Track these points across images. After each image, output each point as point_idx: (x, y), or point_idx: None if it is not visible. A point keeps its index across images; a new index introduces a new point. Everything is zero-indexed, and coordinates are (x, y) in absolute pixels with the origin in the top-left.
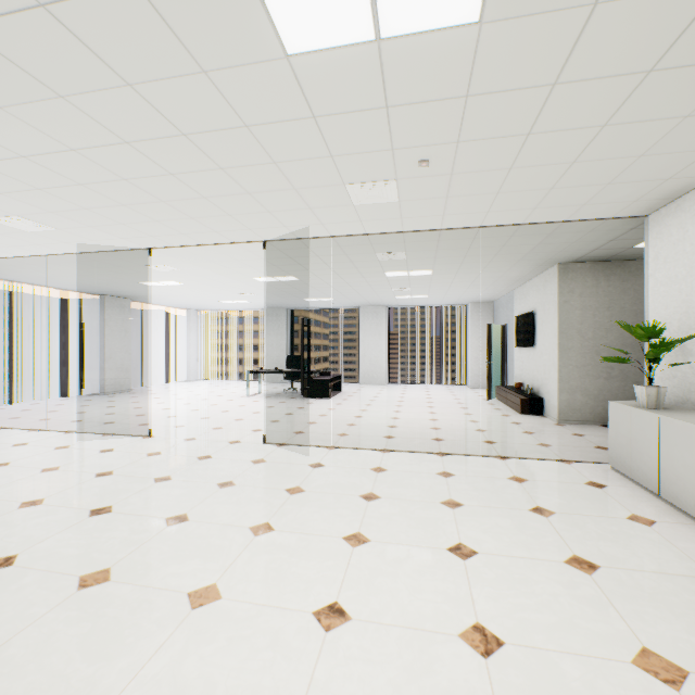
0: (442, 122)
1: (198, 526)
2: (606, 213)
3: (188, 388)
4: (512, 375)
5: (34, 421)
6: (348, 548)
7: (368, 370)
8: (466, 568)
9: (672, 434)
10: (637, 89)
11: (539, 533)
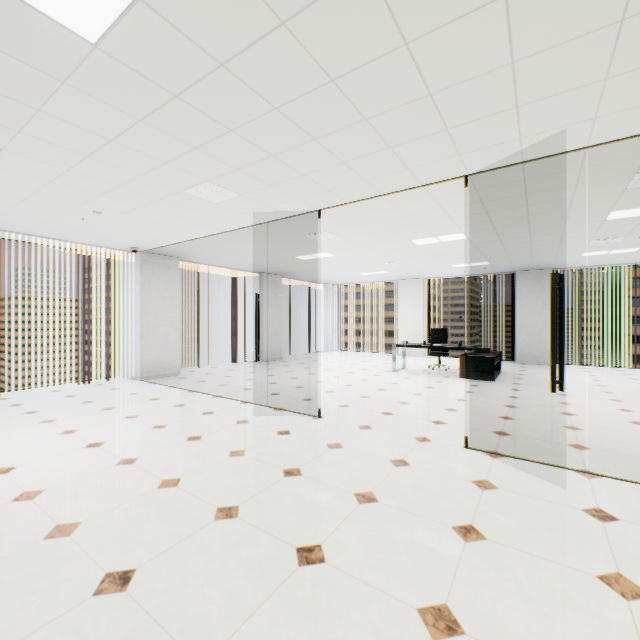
0: None
1: None
2: None
3: (328, 358)
4: None
5: (215, 386)
6: None
7: (526, 347)
8: None
9: None
10: None
11: None
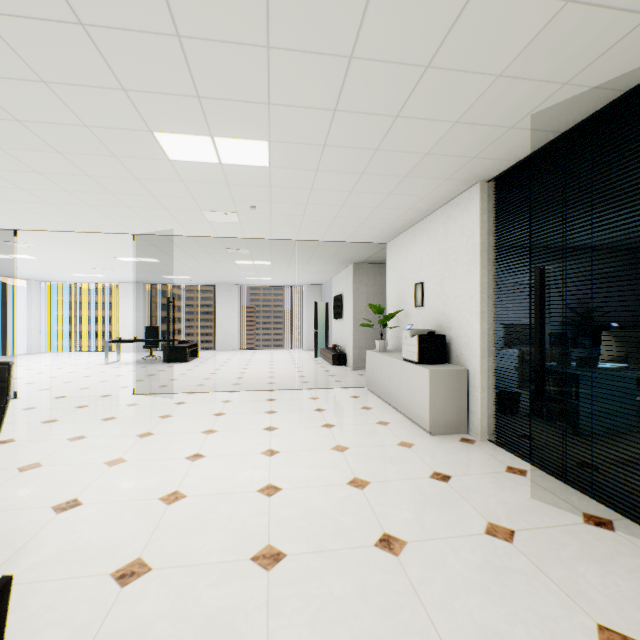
0: (260, 193)
1: (96, 439)
2: (365, 240)
3: (33, 360)
4: (332, 339)
5: None
6: (205, 435)
7: (223, 339)
8: (271, 434)
9: (384, 364)
10: (350, 196)
11: (314, 418)
